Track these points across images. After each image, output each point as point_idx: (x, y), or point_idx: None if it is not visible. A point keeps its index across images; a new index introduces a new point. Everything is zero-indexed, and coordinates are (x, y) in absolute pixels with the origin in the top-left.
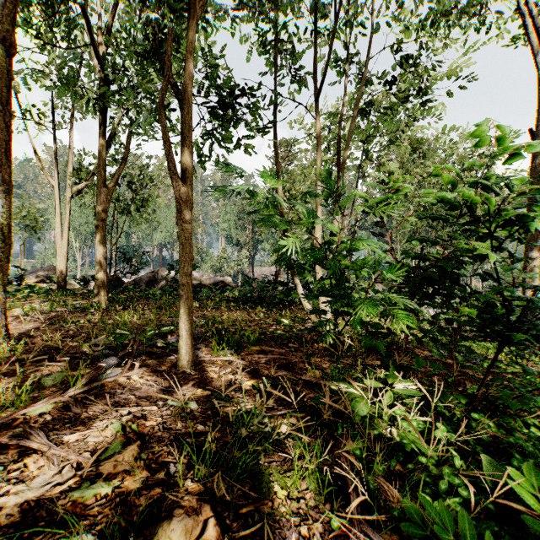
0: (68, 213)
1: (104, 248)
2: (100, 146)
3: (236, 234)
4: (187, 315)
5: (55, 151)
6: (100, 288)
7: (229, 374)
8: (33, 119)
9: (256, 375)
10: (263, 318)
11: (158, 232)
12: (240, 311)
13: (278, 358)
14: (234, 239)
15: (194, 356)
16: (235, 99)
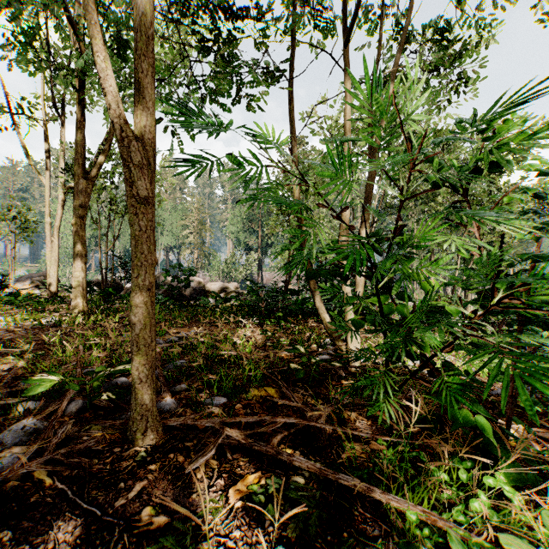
0: (60, 214)
1: (82, 250)
2: (78, 129)
3: (245, 237)
4: (144, 356)
5: (46, 146)
6: (78, 298)
7: (210, 457)
8: (23, 112)
9: (256, 460)
10: (271, 337)
11: (164, 235)
12: (244, 326)
13: (293, 412)
14: (242, 242)
15: (156, 421)
16: (230, 33)
